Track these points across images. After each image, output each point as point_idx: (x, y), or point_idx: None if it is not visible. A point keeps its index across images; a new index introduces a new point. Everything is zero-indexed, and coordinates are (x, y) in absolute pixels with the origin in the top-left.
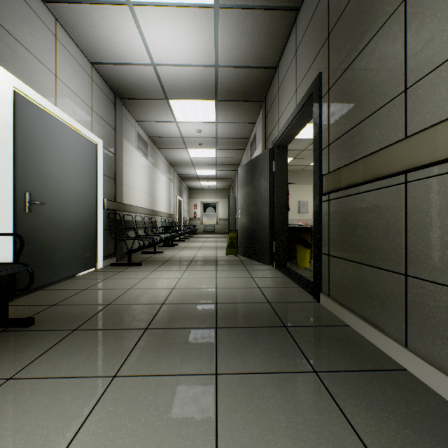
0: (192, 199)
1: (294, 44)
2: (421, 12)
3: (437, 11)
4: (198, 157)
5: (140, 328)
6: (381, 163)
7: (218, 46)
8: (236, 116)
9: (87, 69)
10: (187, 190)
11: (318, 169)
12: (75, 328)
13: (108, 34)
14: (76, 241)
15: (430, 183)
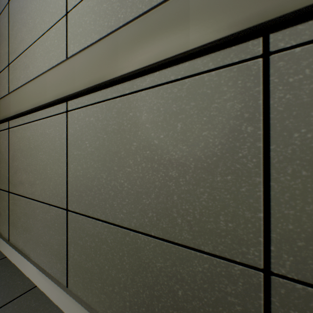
0: None
1: None
2: (13, 17)
3: (17, 22)
4: None
5: None
6: None
7: None
8: None
9: None
10: None
11: None
12: None
13: None
14: None
15: (16, 130)
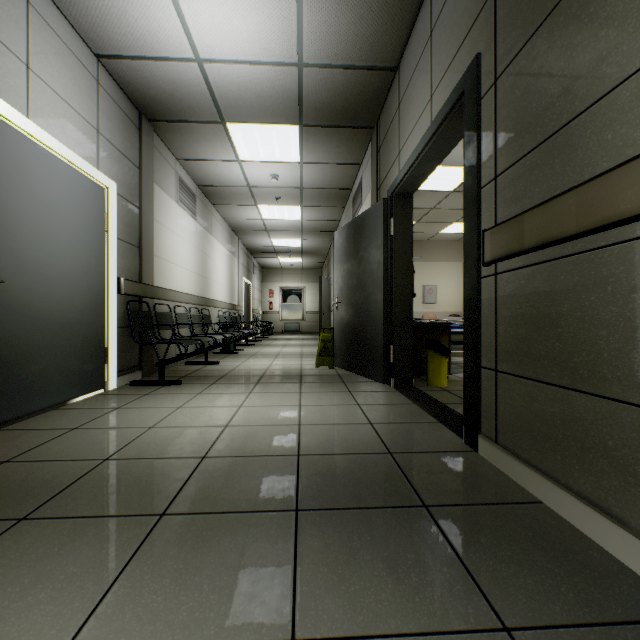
0: (266, 284)
1: (427, 22)
2: None
3: None
4: (274, 218)
5: (150, 514)
6: (627, 190)
7: (303, 28)
8: (332, 152)
9: (88, 65)
10: (260, 270)
11: (475, 220)
12: (25, 515)
13: (119, 2)
14: (68, 345)
15: None
